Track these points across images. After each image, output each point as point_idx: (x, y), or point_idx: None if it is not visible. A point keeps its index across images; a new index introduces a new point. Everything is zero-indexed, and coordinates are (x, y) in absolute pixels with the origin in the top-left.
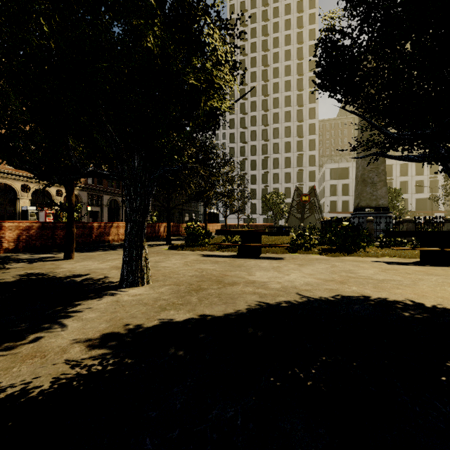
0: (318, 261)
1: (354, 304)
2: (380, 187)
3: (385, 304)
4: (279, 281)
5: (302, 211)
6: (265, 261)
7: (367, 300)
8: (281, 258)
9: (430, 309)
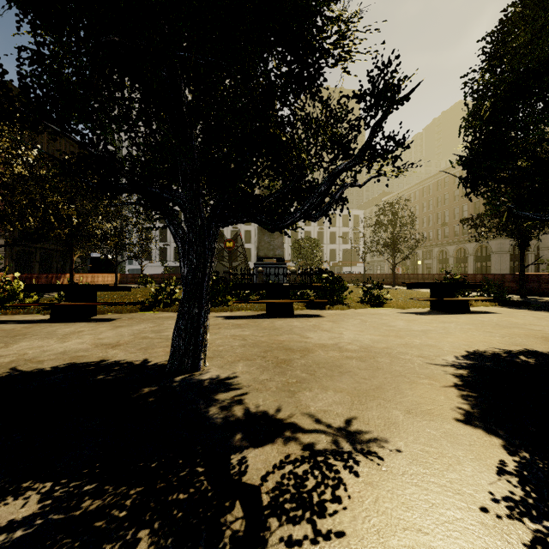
0: (152, 321)
1: (63, 372)
2: (277, 237)
3: (105, 367)
4: (27, 352)
5: (229, 259)
6: (77, 325)
7: (92, 366)
8: (114, 319)
9: (144, 367)
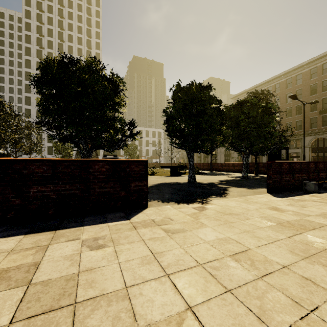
0: None
1: None
2: None
3: None
4: None
5: None
6: None
7: None
8: None
9: None
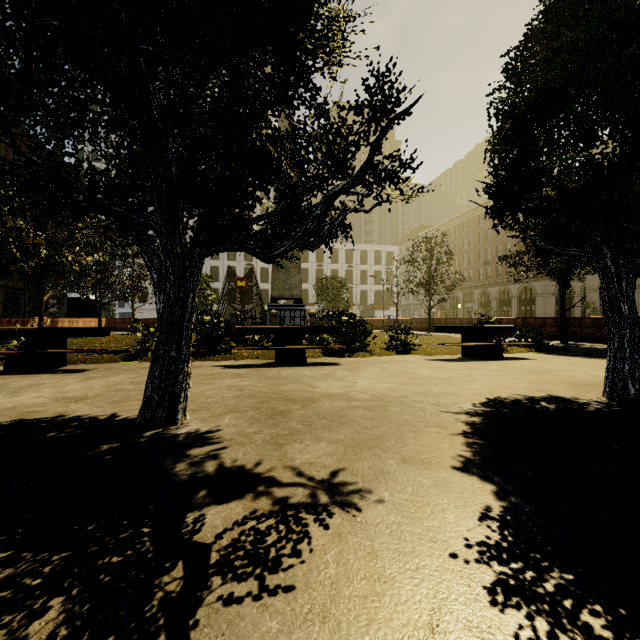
0: (135, 371)
1: (4, 430)
2: (294, 274)
3: (60, 423)
4: None
5: (241, 301)
6: (38, 377)
7: (44, 422)
8: (87, 370)
9: (110, 422)
